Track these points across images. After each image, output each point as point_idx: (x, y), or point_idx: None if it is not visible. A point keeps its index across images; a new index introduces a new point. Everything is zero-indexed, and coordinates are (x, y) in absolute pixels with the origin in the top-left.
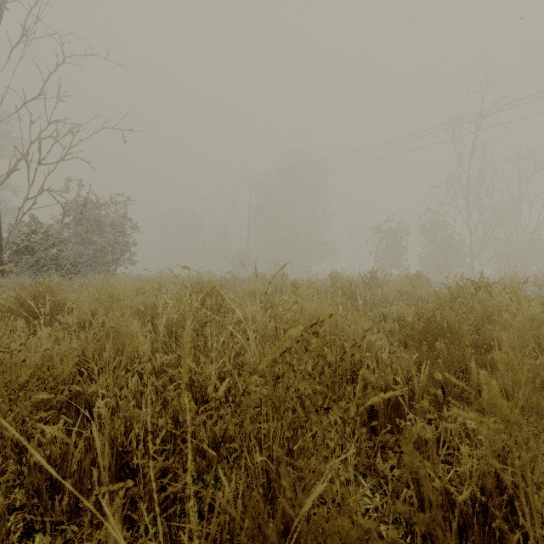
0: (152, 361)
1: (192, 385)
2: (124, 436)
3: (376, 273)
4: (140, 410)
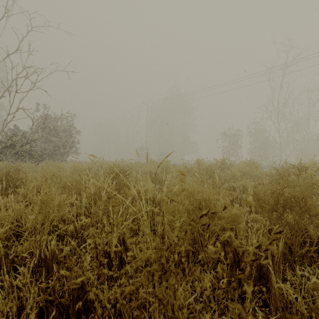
0: (74, 223)
1: (97, 248)
2: (18, 315)
3: (225, 160)
4: (60, 264)
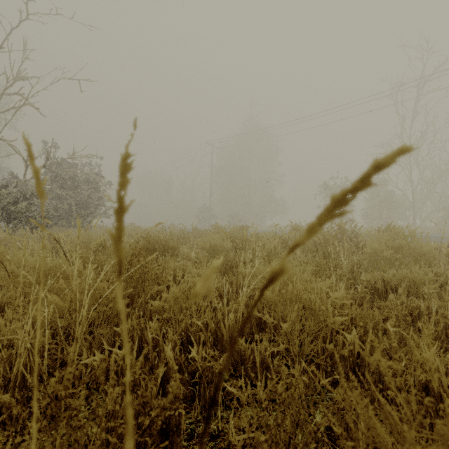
0: None
1: None
2: None
3: (344, 225)
4: None
